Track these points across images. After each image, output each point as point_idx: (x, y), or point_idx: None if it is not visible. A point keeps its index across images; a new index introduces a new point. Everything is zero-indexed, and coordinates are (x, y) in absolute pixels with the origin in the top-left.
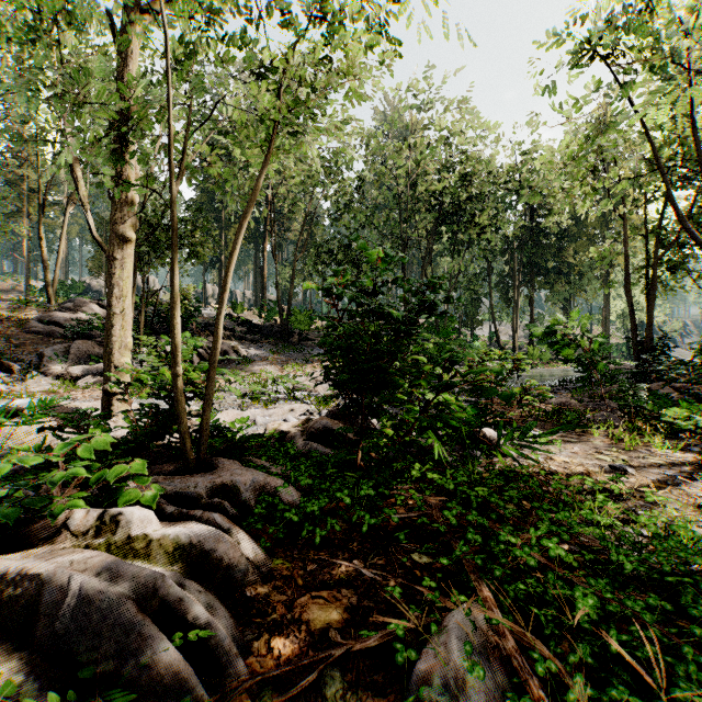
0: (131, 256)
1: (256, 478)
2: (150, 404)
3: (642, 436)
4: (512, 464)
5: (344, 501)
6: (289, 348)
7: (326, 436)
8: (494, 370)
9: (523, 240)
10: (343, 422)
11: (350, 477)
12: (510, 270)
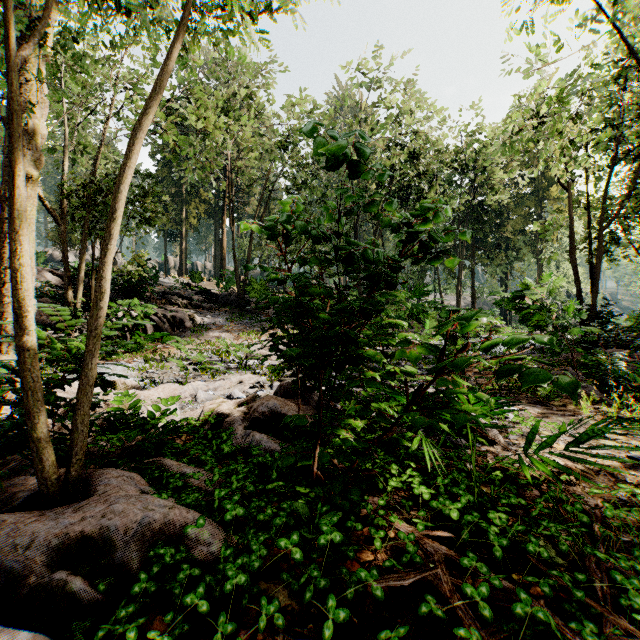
0: (32, 197)
1: (147, 517)
2: (6, 390)
3: (631, 411)
4: (543, 478)
5: (292, 556)
6: (245, 316)
7: (273, 421)
8: (538, 339)
9: (467, 216)
10: (296, 401)
11: (302, 504)
12: (455, 244)
